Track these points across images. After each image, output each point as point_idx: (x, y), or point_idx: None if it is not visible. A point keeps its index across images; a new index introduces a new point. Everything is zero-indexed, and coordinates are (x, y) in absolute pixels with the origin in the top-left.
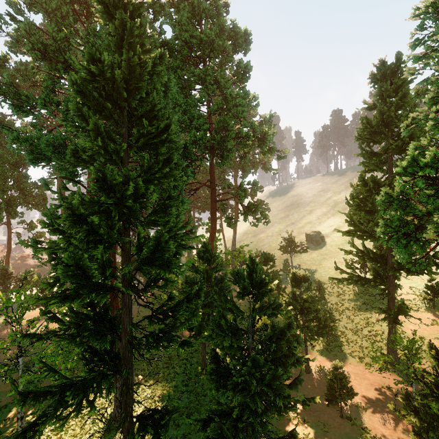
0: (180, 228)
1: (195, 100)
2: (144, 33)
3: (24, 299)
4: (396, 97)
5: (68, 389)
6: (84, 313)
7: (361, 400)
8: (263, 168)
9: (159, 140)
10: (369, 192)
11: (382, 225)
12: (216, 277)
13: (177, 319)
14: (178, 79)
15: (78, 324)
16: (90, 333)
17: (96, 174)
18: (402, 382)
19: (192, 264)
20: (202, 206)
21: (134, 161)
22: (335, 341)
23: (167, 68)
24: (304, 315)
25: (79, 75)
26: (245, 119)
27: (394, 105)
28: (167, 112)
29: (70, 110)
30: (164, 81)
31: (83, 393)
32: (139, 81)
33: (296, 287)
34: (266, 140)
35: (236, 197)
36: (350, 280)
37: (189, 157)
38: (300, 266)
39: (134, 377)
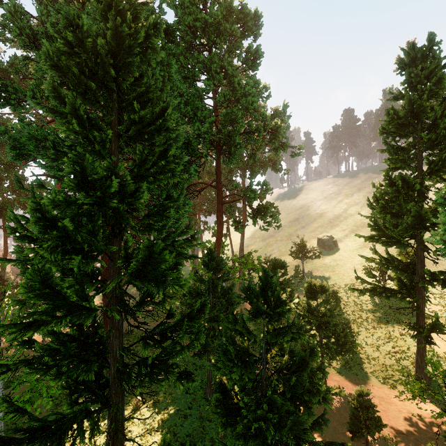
0: (180, 234)
1: (199, 90)
2: (137, 2)
3: (7, 313)
4: (426, 84)
5: (39, 435)
6: (67, 334)
7: (389, 430)
8: (273, 168)
9: (154, 128)
10: (396, 192)
11: (443, 231)
12: (223, 287)
13: (176, 341)
14: (181, 68)
15: (56, 350)
16: (71, 361)
17: (71, 167)
18: (442, 415)
19: (196, 273)
20: (207, 209)
21: (131, 158)
22: (354, 358)
23: (168, 54)
24: (322, 330)
25: (55, 46)
26: (255, 110)
27: (426, 92)
28: (164, 95)
29: (46, 90)
30: (160, 58)
31: (56, 441)
32: (130, 56)
33: (312, 299)
34: (279, 135)
35: (245, 199)
36: (373, 291)
37: (193, 154)
38: (312, 273)
39: (133, 397)
